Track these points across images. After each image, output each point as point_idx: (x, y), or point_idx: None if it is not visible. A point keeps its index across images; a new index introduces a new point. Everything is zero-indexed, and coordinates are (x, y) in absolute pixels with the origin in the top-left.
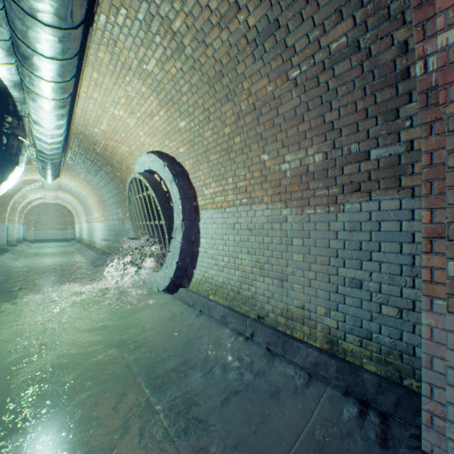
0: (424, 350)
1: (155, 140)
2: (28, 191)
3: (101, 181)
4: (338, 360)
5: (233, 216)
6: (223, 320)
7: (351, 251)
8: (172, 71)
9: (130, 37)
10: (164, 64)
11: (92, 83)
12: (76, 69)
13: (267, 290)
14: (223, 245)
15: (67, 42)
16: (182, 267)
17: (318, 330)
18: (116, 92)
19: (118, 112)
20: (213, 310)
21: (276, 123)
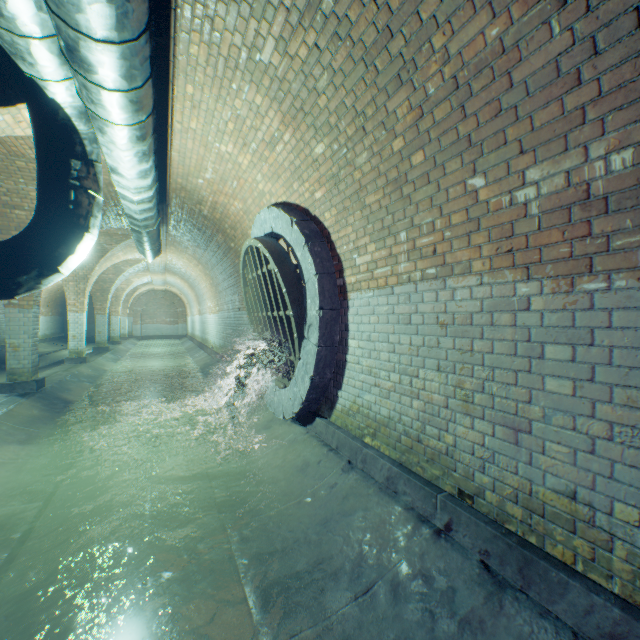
0: None
1: (279, 184)
2: (131, 274)
3: (212, 257)
4: None
5: (408, 300)
6: (388, 485)
7: None
8: (300, 53)
9: (233, 4)
10: (288, 44)
11: (187, 104)
12: (148, 65)
13: (481, 445)
14: (388, 353)
15: (121, 3)
16: (320, 384)
17: (616, 555)
18: (220, 114)
19: (225, 147)
20: (371, 464)
21: (504, 106)
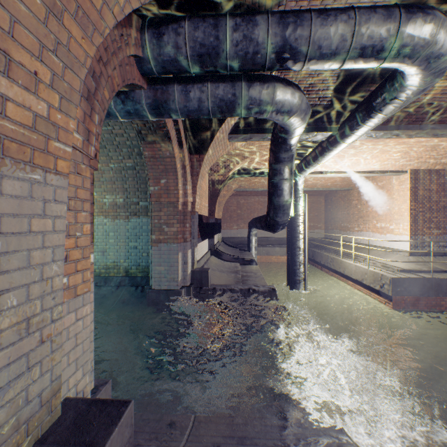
0: (151, 260)
1: None
2: None
3: None
4: (129, 277)
5: None
6: None
7: (134, 236)
8: None
9: None
10: None
11: None
12: None
13: (95, 259)
14: None
15: None
16: None
17: (121, 269)
18: None
19: None
20: None
21: (102, 180)
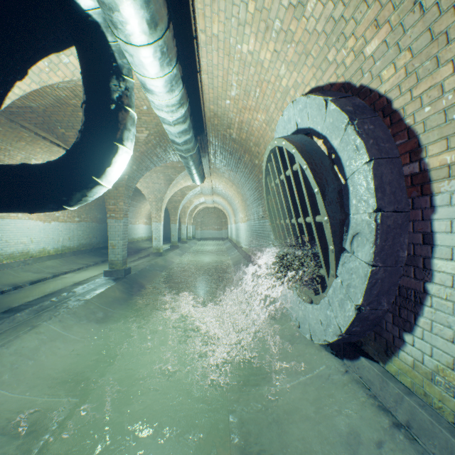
0: None
1: (306, 66)
2: (191, 196)
3: (241, 177)
4: None
5: None
6: None
7: None
8: None
9: None
10: None
11: None
12: None
13: None
14: None
15: None
16: (368, 316)
17: None
18: None
19: (246, 46)
20: None
21: None
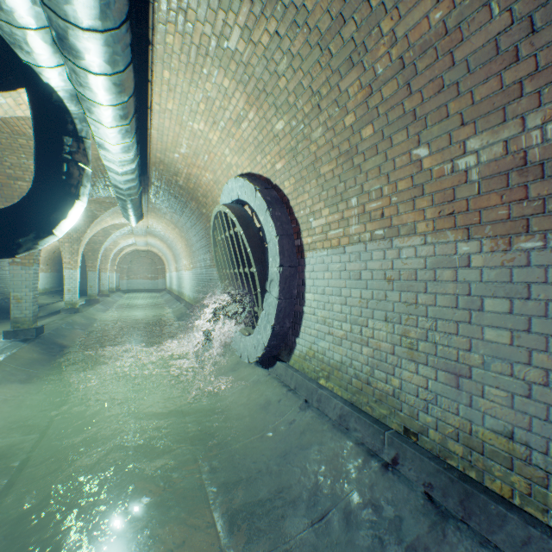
0: None
1: (244, 157)
2: (118, 237)
3: (186, 221)
4: None
5: (359, 258)
6: (341, 422)
7: None
8: (262, 40)
9: None
10: (252, 32)
11: (164, 88)
12: (129, 51)
13: (424, 388)
14: (340, 305)
15: None
16: (280, 332)
17: (551, 491)
18: (193, 96)
19: (197, 125)
20: (326, 403)
21: (447, 83)
